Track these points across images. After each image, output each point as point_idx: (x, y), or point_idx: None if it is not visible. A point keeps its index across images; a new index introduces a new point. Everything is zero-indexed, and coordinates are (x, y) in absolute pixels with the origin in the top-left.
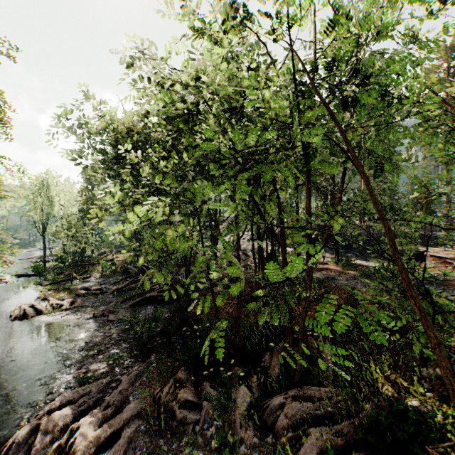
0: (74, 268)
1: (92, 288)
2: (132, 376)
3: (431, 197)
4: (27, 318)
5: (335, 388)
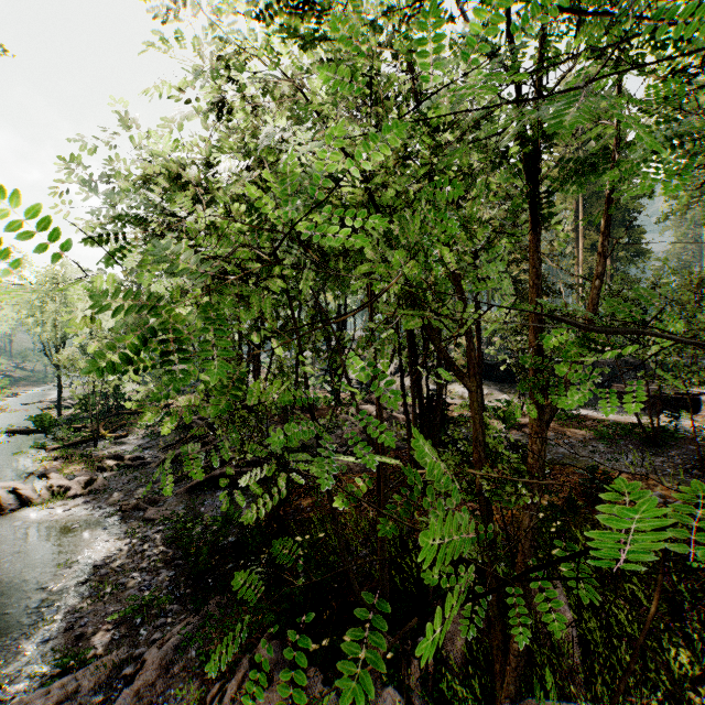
0: (103, 420)
1: (126, 456)
2: (169, 648)
3: None
4: (2, 513)
5: (590, 699)
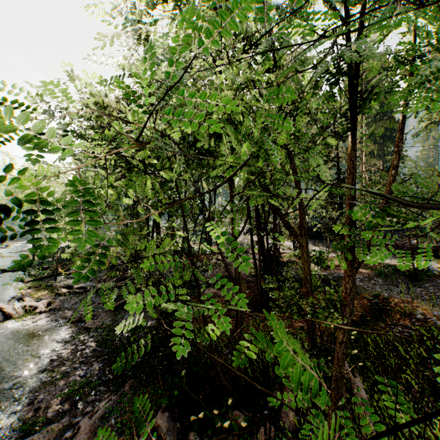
0: (61, 262)
1: (74, 286)
2: (96, 418)
3: None
4: None
5: None
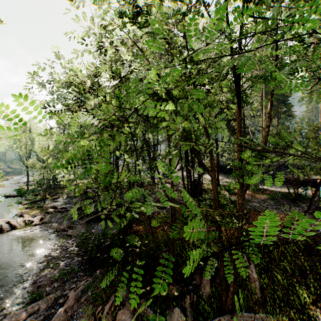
0: (48, 191)
1: (58, 207)
2: (79, 291)
3: (320, 137)
4: (3, 232)
5: (264, 312)
